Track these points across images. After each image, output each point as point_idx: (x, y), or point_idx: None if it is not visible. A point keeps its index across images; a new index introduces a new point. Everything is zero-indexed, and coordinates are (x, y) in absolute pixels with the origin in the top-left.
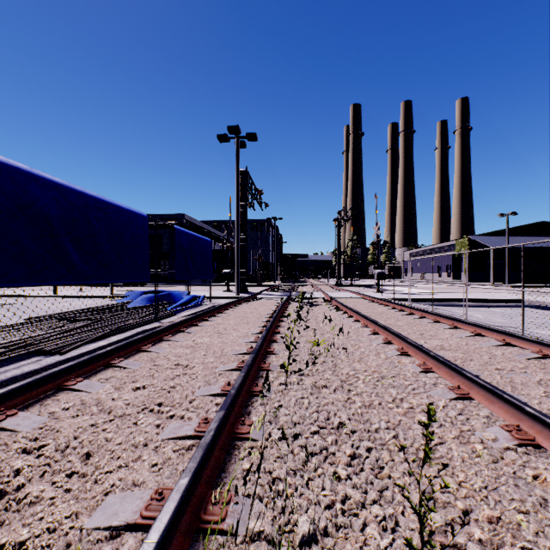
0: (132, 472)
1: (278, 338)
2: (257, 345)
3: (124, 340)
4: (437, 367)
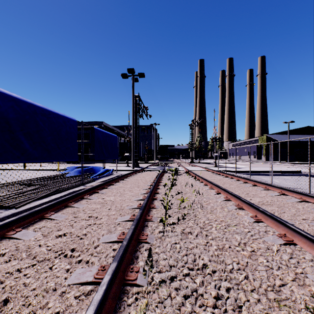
0: None
1: (158, 196)
2: (144, 203)
3: (59, 198)
4: (265, 218)
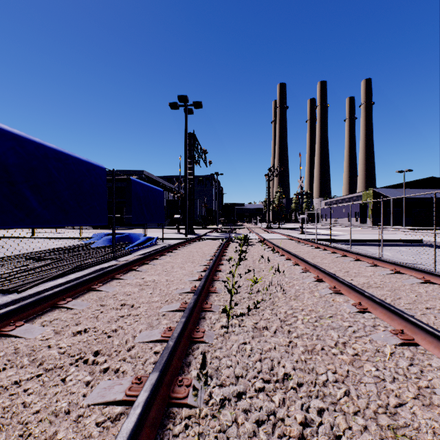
0: None
1: (220, 276)
2: (200, 285)
3: (80, 278)
4: (373, 307)
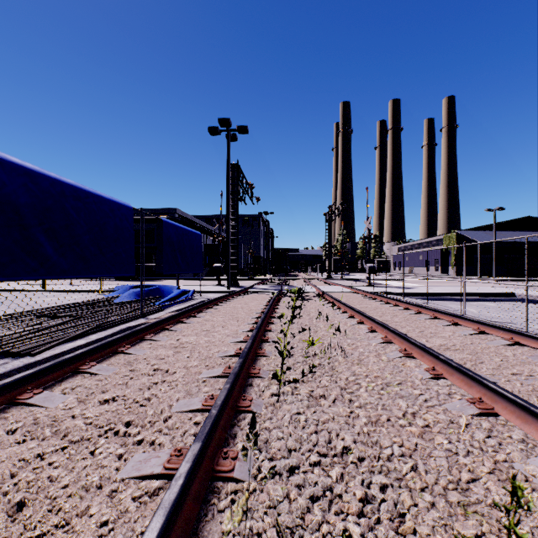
0: (71, 537)
1: (270, 336)
2: (246, 346)
3: (103, 339)
4: (449, 373)
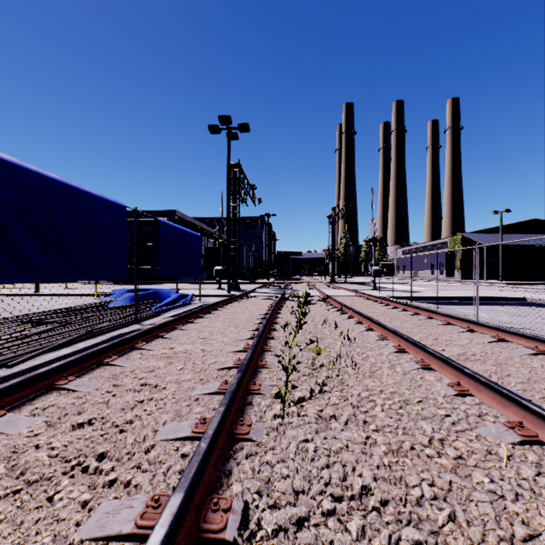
0: None
1: (272, 345)
2: (245, 358)
3: (90, 348)
4: (477, 389)
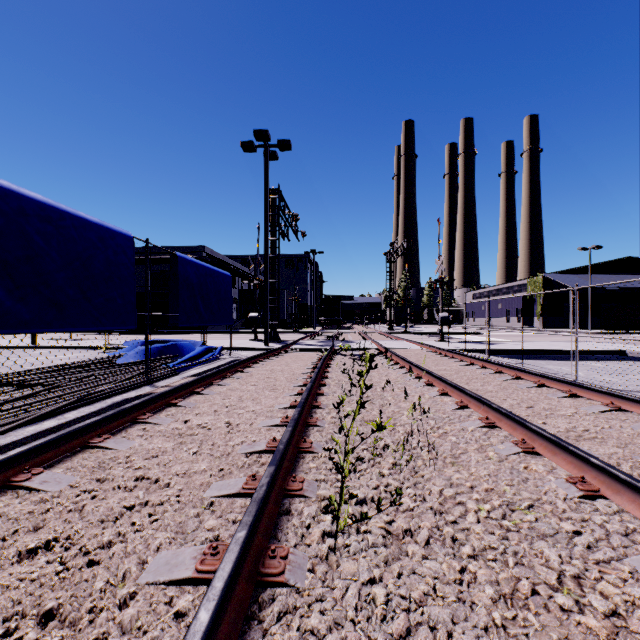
0: None
1: (319, 416)
2: (282, 440)
3: (79, 421)
4: (613, 489)
